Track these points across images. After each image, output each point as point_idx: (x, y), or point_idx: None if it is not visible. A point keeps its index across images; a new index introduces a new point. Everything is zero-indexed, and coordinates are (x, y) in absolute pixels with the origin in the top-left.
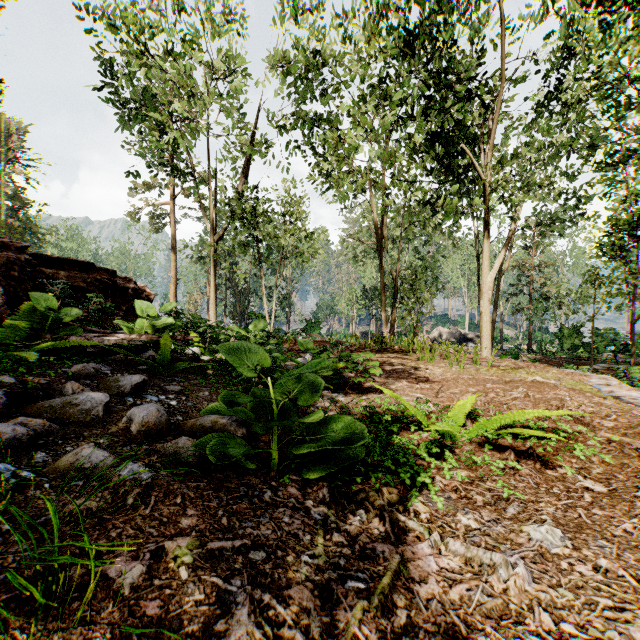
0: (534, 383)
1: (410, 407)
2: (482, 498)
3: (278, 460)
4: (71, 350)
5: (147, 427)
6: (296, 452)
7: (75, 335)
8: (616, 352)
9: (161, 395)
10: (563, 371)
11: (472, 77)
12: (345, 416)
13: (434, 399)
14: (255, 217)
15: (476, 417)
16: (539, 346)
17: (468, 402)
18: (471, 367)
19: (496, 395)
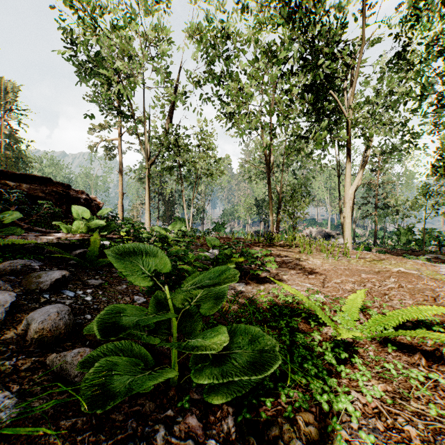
0: (400, 273)
1: (308, 302)
2: (415, 430)
3: (180, 369)
4: (11, 247)
5: (41, 334)
6: (195, 379)
7: (16, 234)
8: (440, 246)
9: (79, 290)
10: (417, 262)
11: (337, 42)
12: (252, 327)
13: (322, 289)
14: (178, 147)
15: (367, 310)
16: (382, 241)
17: (360, 296)
18: (343, 259)
19: (373, 285)
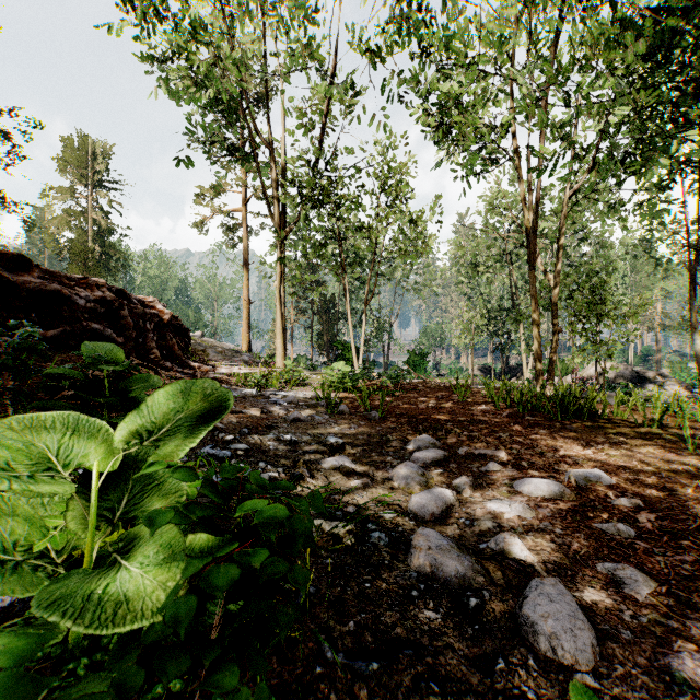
0: None
1: None
2: None
3: None
4: None
5: None
6: None
7: None
8: None
9: None
10: None
11: None
12: None
13: None
14: (334, 199)
15: None
16: None
17: None
18: None
19: None
